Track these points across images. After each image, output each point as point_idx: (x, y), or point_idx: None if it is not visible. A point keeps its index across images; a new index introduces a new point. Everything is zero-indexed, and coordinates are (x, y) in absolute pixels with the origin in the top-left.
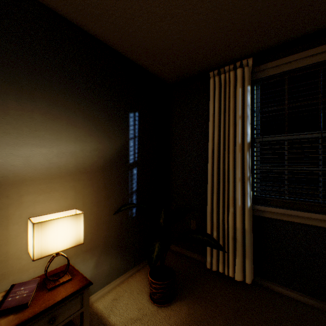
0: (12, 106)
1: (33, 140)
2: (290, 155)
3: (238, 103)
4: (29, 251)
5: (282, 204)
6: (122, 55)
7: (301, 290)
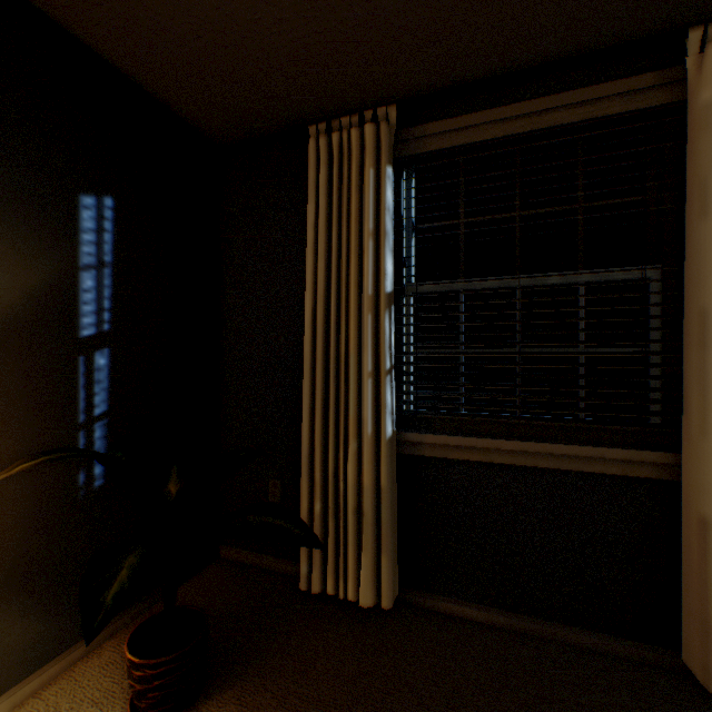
0: None
1: None
2: (468, 323)
3: (367, 201)
4: None
5: (455, 426)
6: (51, 20)
7: (486, 599)
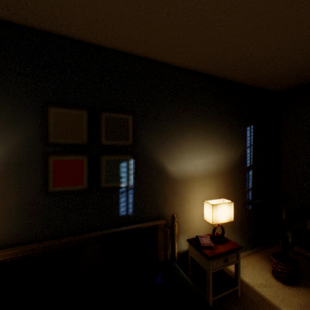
0: (190, 137)
1: (198, 155)
2: None
3: None
4: (206, 219)
5: None
6: (241, 84)
7: None
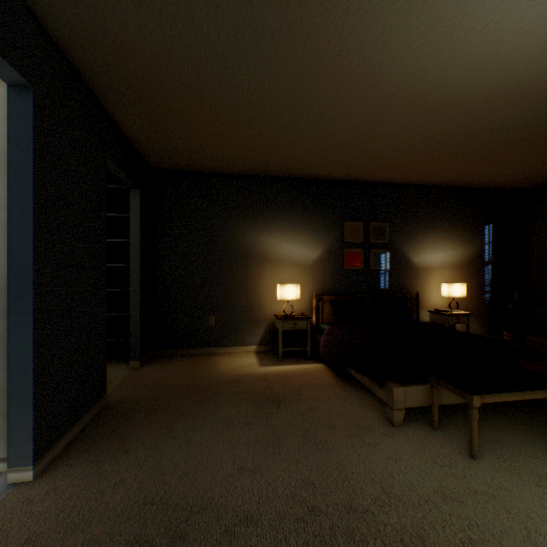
0: (430, 237)
1: (436, 250)
2: None
3: None
4: (443, 295)
5: None
6: (479, 188)
7: None
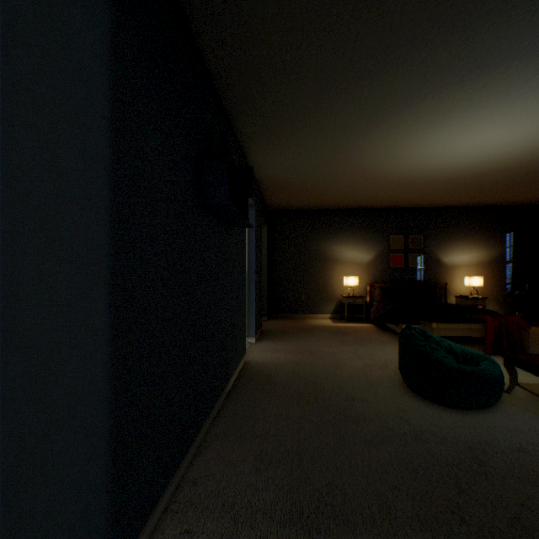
0: (457, 243)
1: (462, 253)
2: None
3: None
4: (465, 285)
5: None
6: (500, 206)
7: None
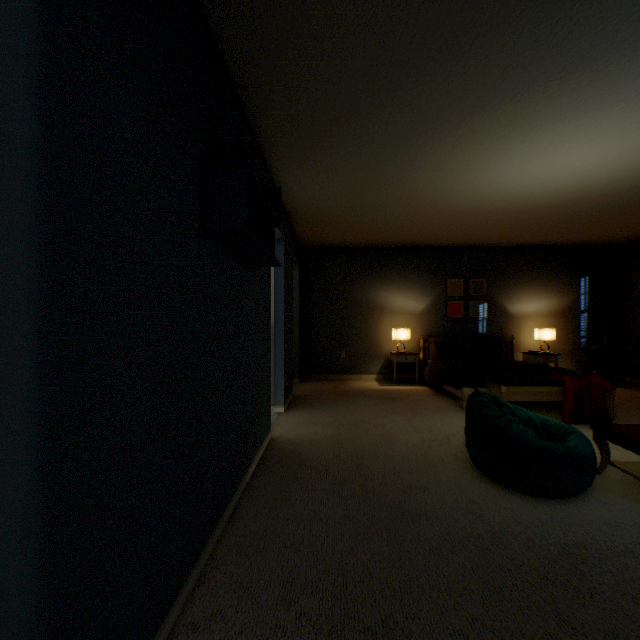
0: (525, 289)
1: (531, 301)
2: None
3: None
4: (534, 339)
5: None
6: (574, 245)
7: None
